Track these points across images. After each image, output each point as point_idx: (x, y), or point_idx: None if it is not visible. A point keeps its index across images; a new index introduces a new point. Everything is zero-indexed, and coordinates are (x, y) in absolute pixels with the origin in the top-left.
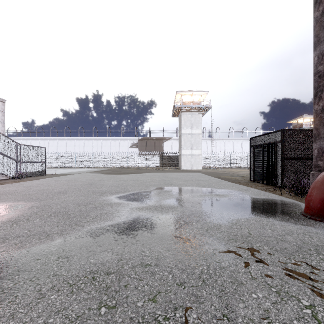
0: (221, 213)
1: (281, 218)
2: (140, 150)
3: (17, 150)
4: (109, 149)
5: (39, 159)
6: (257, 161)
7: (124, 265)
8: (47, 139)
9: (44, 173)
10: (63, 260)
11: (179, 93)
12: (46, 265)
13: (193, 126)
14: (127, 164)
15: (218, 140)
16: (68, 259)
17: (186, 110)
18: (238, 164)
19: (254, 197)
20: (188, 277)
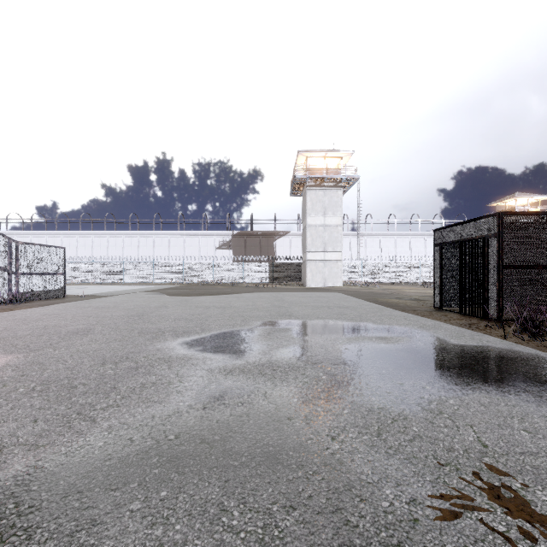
0: (401, 382)
1: (534, 398)
2: (236, 253)
3: (12, 251)
4: (181, 251)
5: (53, 269)
6: (448, 272)
7: None
8: (75, 234)
9: (62, 294)
10: None
11: (303, 155)
12: None
13: (326, 211)
14: (213, 278)
15: (369, 236)
16: None
17: (314, 184)
18: (405, 278)
19: (456, 343)
20: None
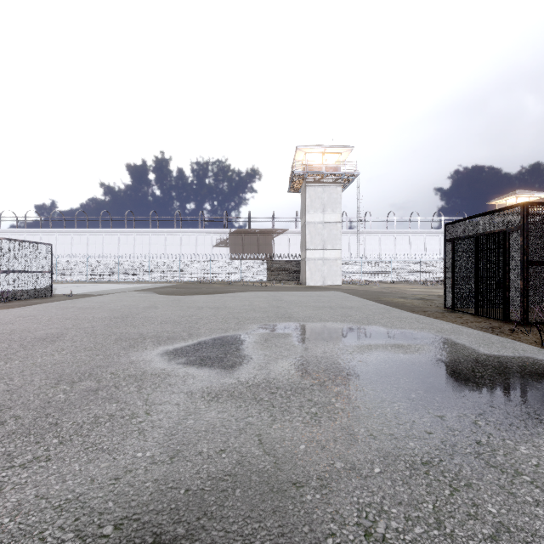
0: (441, 414)
1: None
2: (234, 251)
3: None
4: (178, 249)
5: (39, 267)
6: (459, 269)
7: None
8: (69, 232)
9: (49, 293)
10: None
11: (301, 150)
12: None
13: (325, 208)
14: (210, 276)
15: (368, 234)
16: None
17: (313, 180)
18: (405, 276)
19: (488, 353)
20: None
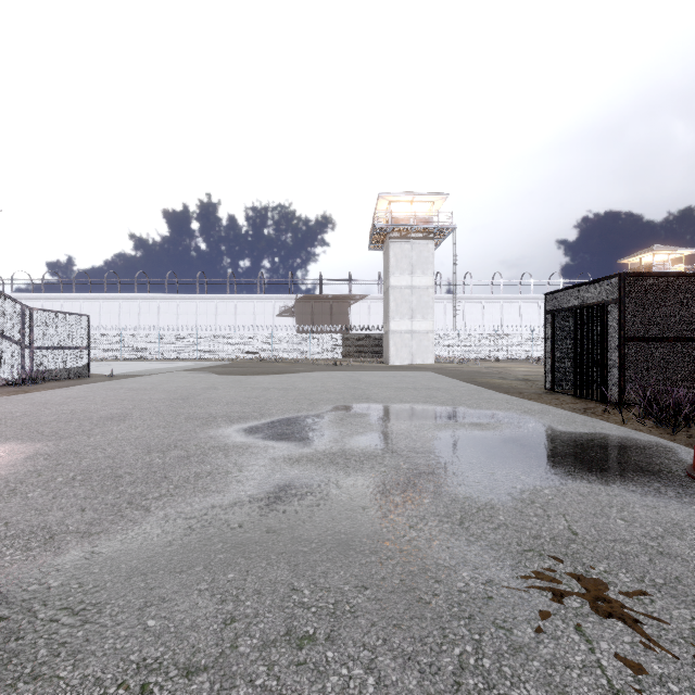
0: (492, 472)
1: (640, 487)
2: (301, 321)
3: (25, 320)
4: (232, 319)
5: (75, 342)
6: (561, 345)
7: (239, 637)
8: (97, 298)
9: (86, 373)
10: (69, 621)
11: (384, 199)
12: (18, 638)
13: (414, 269)
14: (272, 353)
15: (469, 300)
16: (85, 619)
17: (399, 235)
18: (513, 353)
19: (563, 430)
20: (422, 686)
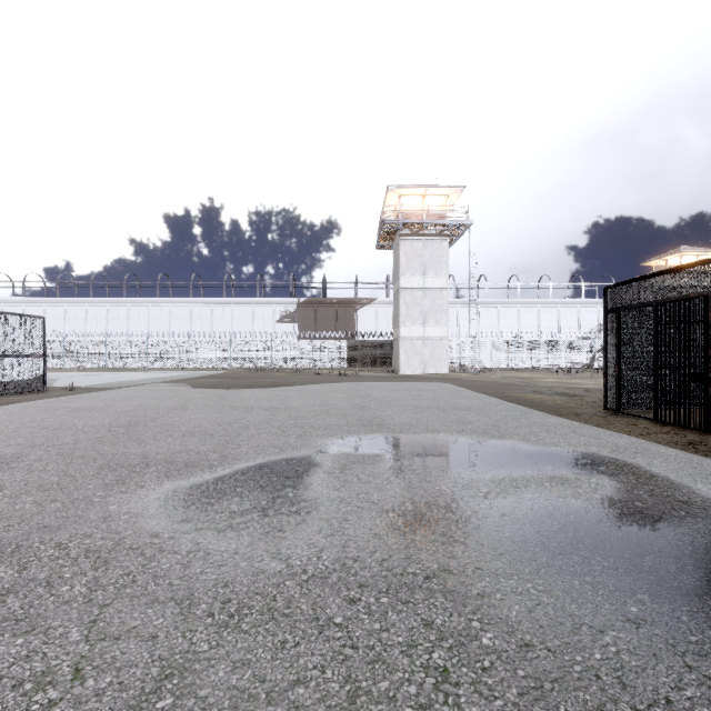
0: None
1: None
2: (303, 327)
3: None
4: (228, 325)
5: (26, 349)
6: (626, 353)
7: None
8: (83, 302)
9: (40, 387)
10: None
11: (394, 192)
12: None
13: (427, 269)
14: (271, 362)
15: (483, 305)
16: None
17: (410, 232)
18: (533, 362)
19: None
20: None
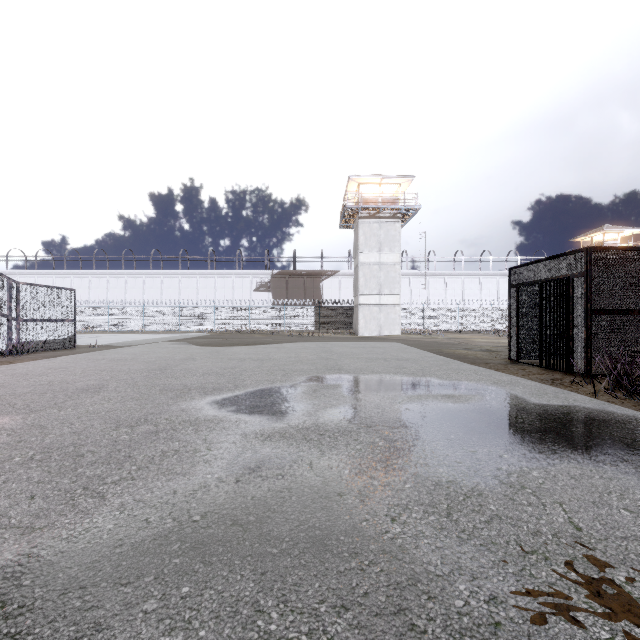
0: (473, 450)
1: (634, 469)
2: (276, 295)
3: (12, 294)
4: (212, 293)
5: (61, 315)
6: (525, 318)
7: None
8: (87, 274)
9: (71, 344)
10: None
11: (354, 181)
12: None
13: (382, 247)
14: (249, 325)
15: (432, 276)
16: None
17: (368, 215)
18: (474, 325)
19: (537, 403)
20: None
